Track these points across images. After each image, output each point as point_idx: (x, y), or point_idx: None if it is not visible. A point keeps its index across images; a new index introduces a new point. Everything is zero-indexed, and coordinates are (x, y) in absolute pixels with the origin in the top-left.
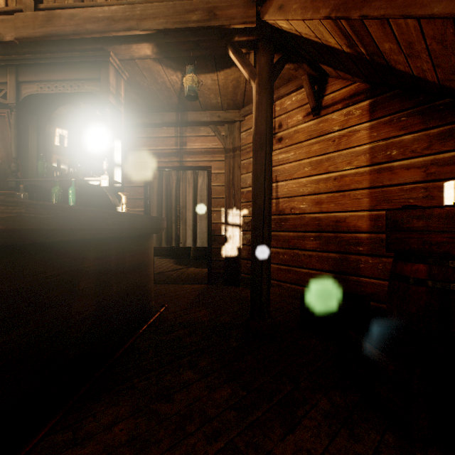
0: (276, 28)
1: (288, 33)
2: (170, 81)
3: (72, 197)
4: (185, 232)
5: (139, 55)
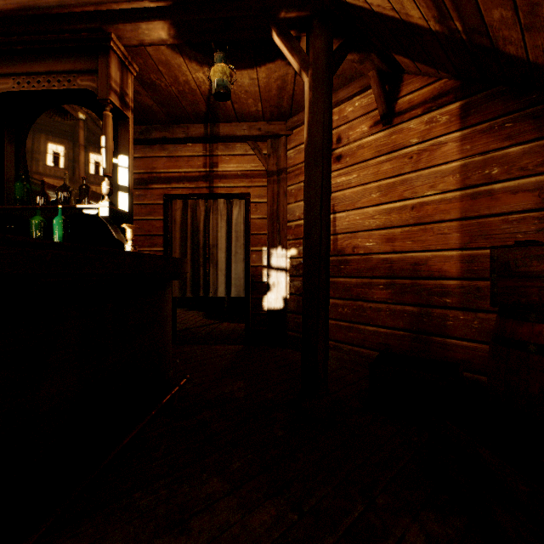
0: None
1: (354, 6)
2: (195, 80)
3: (59, 231)
4: (216, 278)
5: (151, 39)
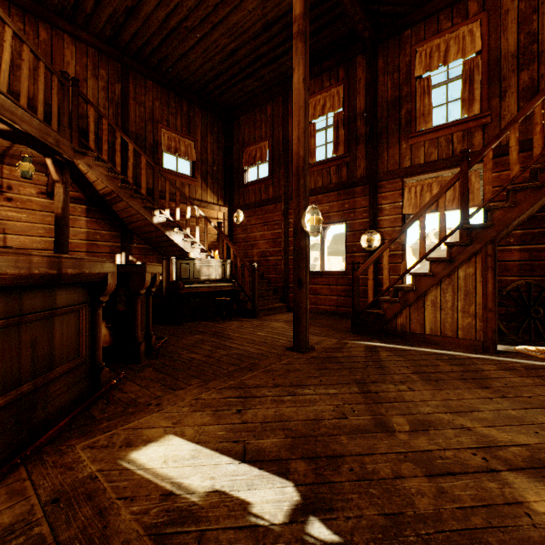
0: (73, 162)
1: (78, 168)
2: None
3: None
4: None
5: None
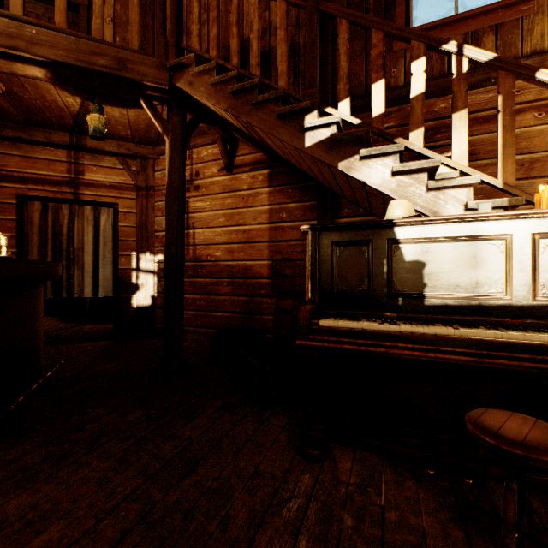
0: (188, 94)
1: (200, 102)
2: (64, 102)
3: None
4: (82, 280)
5: (25, 73)
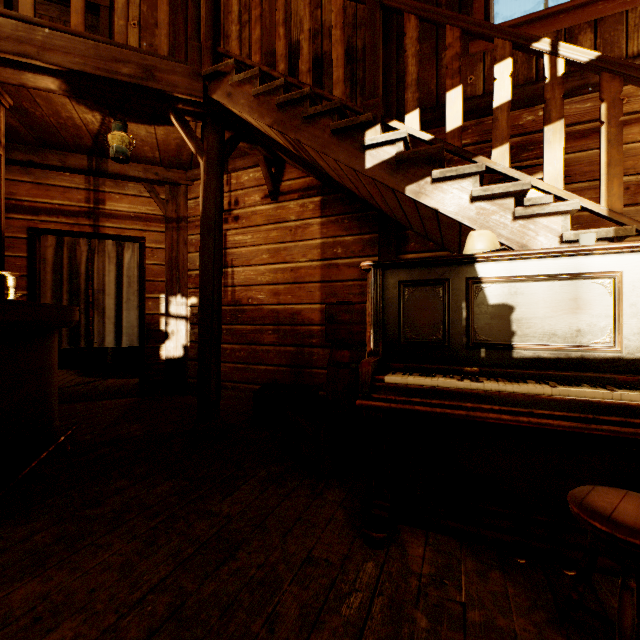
0: (226, 107)
1: (240, 117)
2: (82, 119)
3: None
4: (102, 327)
5: (37, 85)
